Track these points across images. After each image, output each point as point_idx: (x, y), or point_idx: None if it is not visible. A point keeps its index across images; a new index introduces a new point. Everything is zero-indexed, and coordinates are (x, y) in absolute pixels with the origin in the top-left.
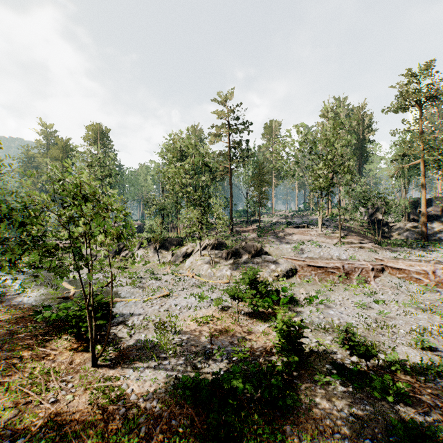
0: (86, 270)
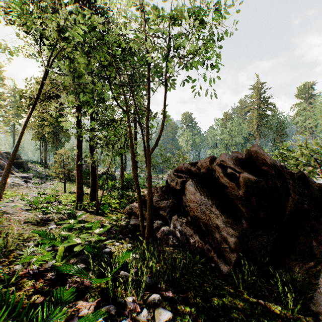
0: None
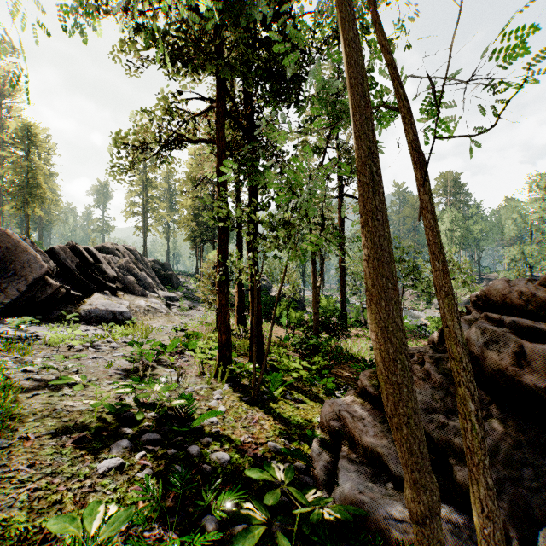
0: (437, 315)
